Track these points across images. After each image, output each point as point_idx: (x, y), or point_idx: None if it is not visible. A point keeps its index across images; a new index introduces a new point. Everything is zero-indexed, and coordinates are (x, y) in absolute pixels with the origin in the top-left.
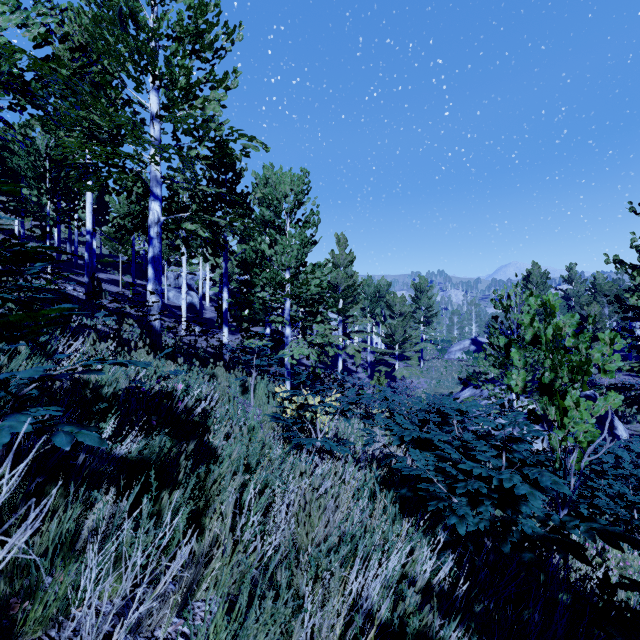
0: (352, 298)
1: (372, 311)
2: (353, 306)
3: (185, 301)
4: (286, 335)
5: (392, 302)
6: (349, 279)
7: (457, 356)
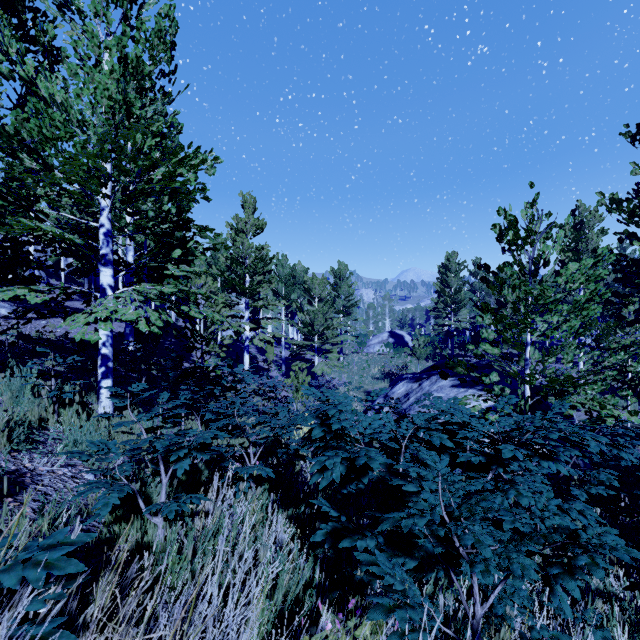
0: (262, 277)
1: (287, 296)
2: (263, 285)
3: None
4: (101, 286)
5: (311, 284)
6: (258, 252)
7: (376, 349)
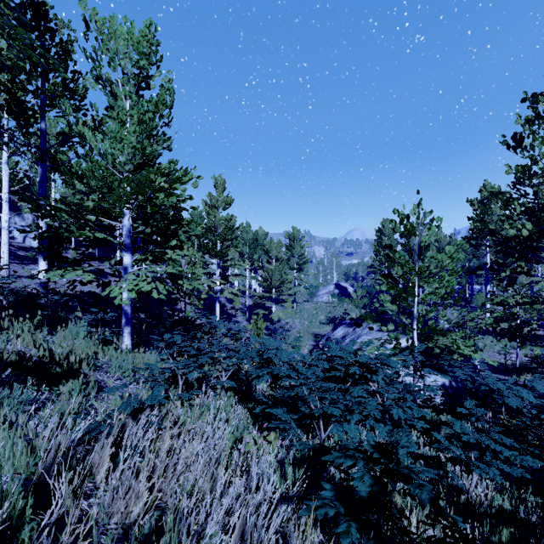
0: (230, 242)
1: (250, 257)
2: (231, 249)
3: (6, 231)
4: (124, 265)
5: (269, 247)
6: (227, 223)
7: (324, 299)
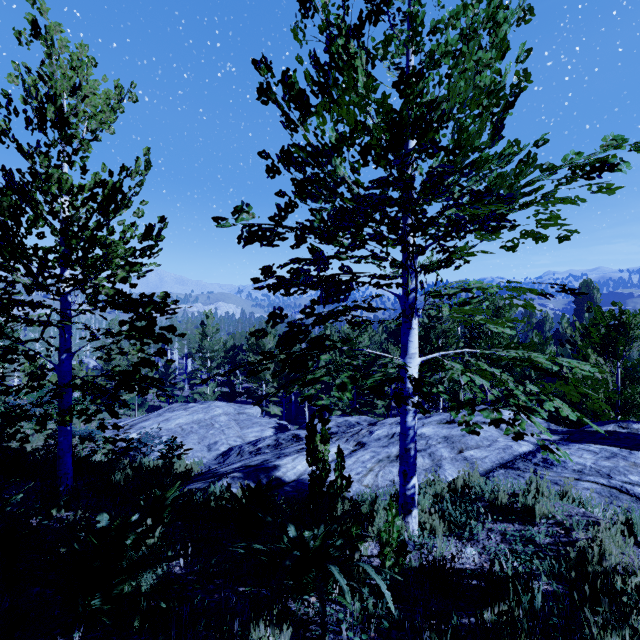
0: None
1: None
2: None
3: None
4: None
5: None
6: None
7: None
